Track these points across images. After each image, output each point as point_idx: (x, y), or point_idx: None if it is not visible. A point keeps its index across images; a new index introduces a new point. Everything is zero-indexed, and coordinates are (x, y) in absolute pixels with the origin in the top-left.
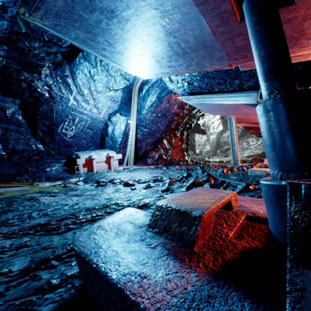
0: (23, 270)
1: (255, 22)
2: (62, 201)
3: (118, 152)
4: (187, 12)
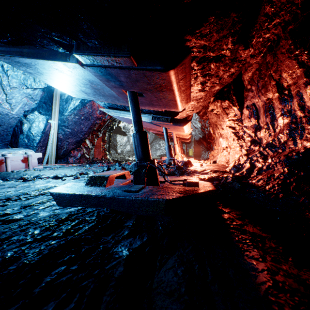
0: (21, 208)
1: (130, 102)
2: (2, 191)
3: (35, 151)
4: (104, 87)
